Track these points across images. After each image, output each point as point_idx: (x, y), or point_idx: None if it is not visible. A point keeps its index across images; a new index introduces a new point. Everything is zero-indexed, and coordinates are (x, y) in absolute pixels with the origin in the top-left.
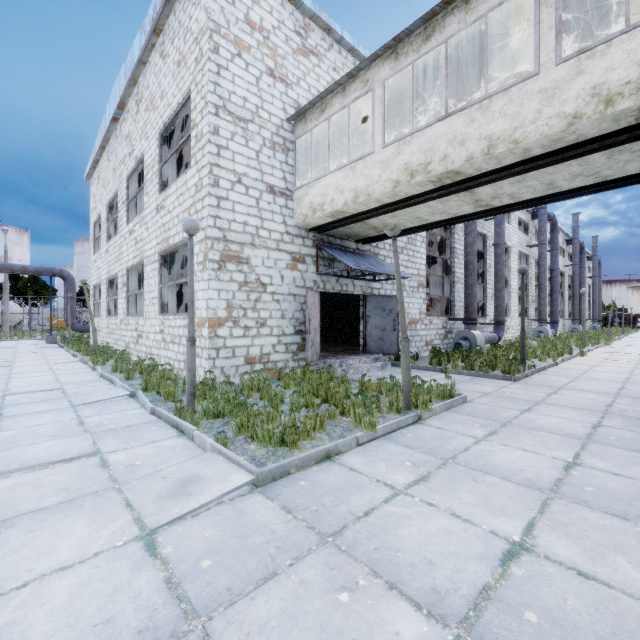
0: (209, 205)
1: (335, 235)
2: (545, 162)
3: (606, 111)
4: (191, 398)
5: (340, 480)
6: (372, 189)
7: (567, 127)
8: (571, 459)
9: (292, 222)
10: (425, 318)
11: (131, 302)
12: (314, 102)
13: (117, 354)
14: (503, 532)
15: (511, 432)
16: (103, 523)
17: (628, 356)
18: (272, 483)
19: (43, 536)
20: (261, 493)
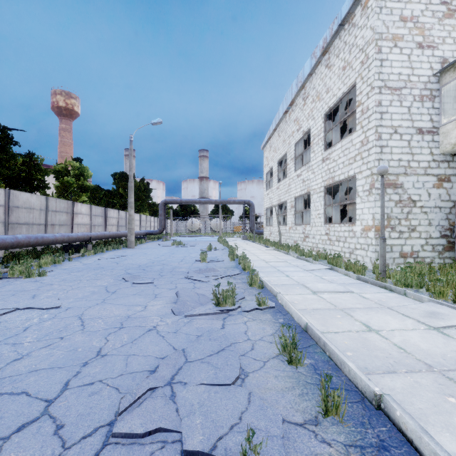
0: (375, 153)
1: None
2: None
3: None
4: (383, 273)
5: None
6: None
7: None
8: None
9: (437, 151)
10: None
11: (296, 217)
12: None
13: (293, 247)
14: None
15: None
16: (400, 319)
17: None
18: None
19: (375, 317)
20: None
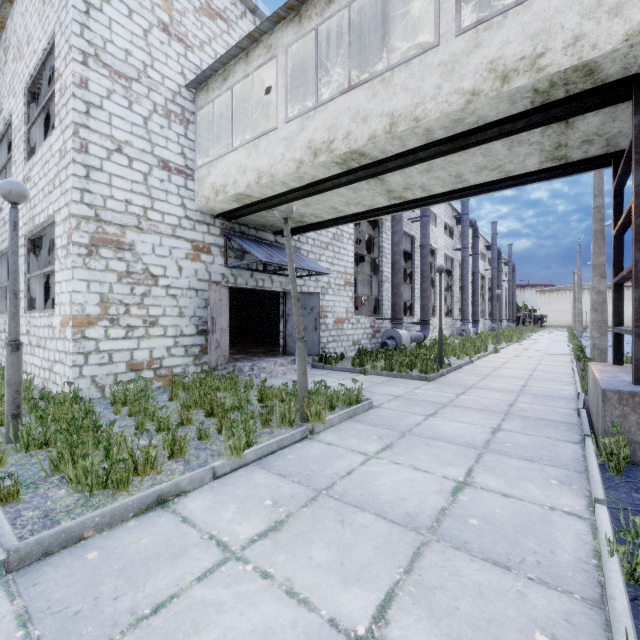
0: (73, 174)
1: (249, 224)
2: (449, 148)
3: (502, 88)
4: (12, 422)
5: (155, 542)
6: (275, 169)
7: (466, 105)
8: (462, 477)
9: (193, 206)
10: (352, 317)
11: (3, 297)
12: (215, 68)
13: None
14: (347, 619)
15: (408, 444)
16: None
17: (534, 352)
18: (41, 561)
19: None
20: (5, 585)
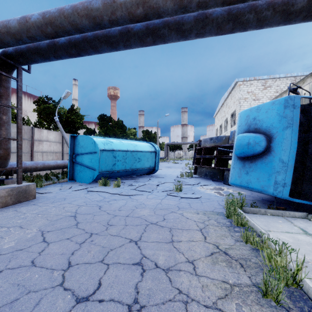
0: None
1: None
2: None
3: None
4: None
5: None
6: None
7: None
8: None
9: None
10: None
11: None
12: None
13: None
14: None
15: None
16: None
17: None
18: None
19: None
20: None
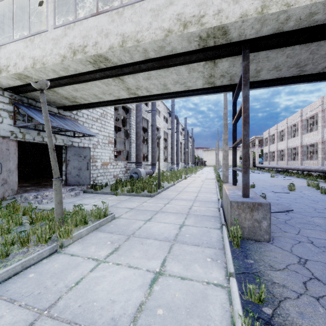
0: None
1: (36, 99)
2: (158, 66)
3: (184, 31)
4: None
5: None
6: (46, 59)
7: (165, 37)
8: (159, 268)
9: None
10: (113, 162)
11: None
12: None
13: None
14: None
15: (129, 245)
16: None
17: (201, 178)
18: None
19: None
20: None
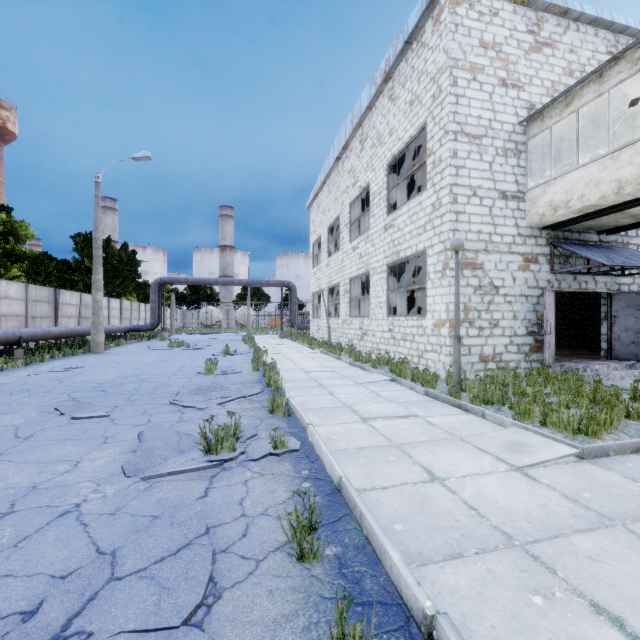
0: (449, 221)
1: (571, 229)
2: None
3: None
4: (458, 386)
5: None
6: None
7: None
8: None
9: (524, 223)
10: None
11: (352, 306)
12: (556, 98)
13: (346, 348)
14: None
15: None
16: (475, 457)
17: None
18: (595, 459)
19: (443, 456)
20: (591, 463)
